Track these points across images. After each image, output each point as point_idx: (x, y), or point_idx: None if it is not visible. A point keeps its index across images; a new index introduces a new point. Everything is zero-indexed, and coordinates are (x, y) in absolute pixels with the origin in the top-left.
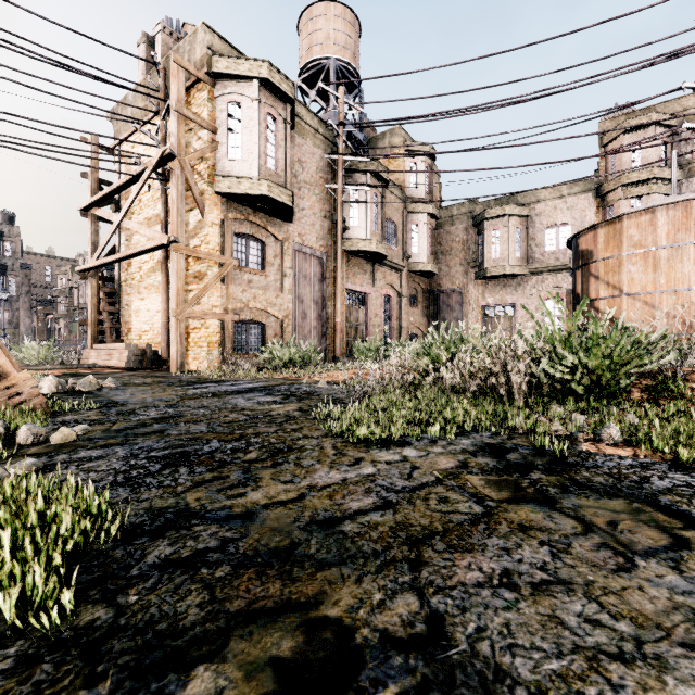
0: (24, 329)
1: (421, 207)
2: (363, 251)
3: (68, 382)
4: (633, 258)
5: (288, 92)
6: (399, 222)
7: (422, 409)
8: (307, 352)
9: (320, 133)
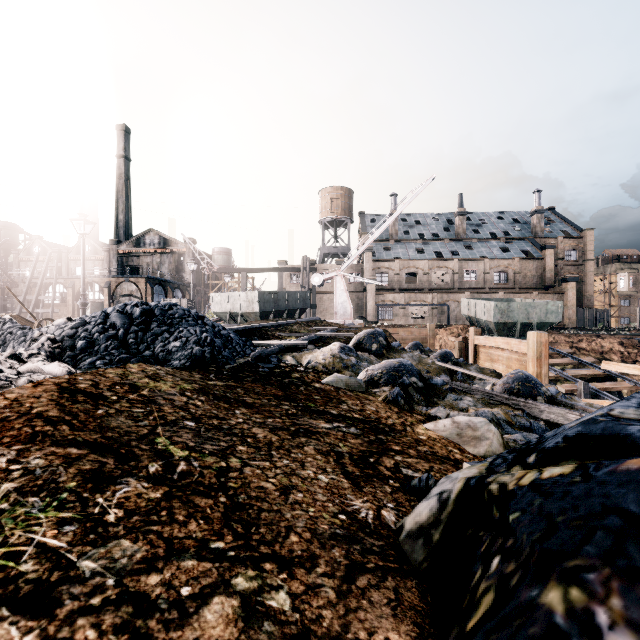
0: None
1: None
2: None
3: None
4: None
5: (635, 271)
6: None
7: None
8: None
9: None
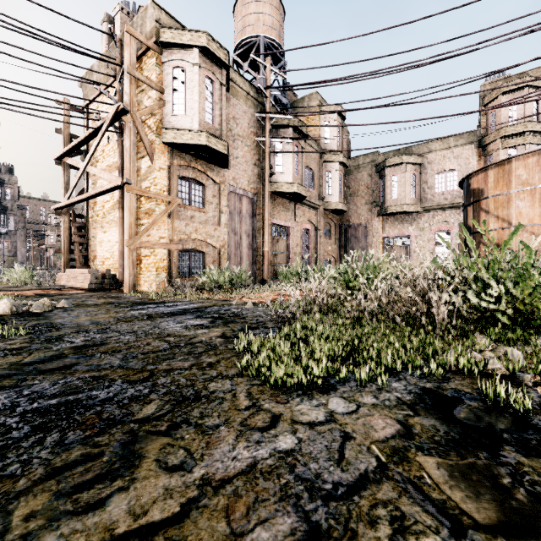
0: (20, 256)
1: (334, 157)
2: (286, 192)
3: (28, 304)
4: (521, 195)
5: (223, 59)
6: (315, 169)
7: (344, 340)
8: (239, 276)
9: (251, 95)
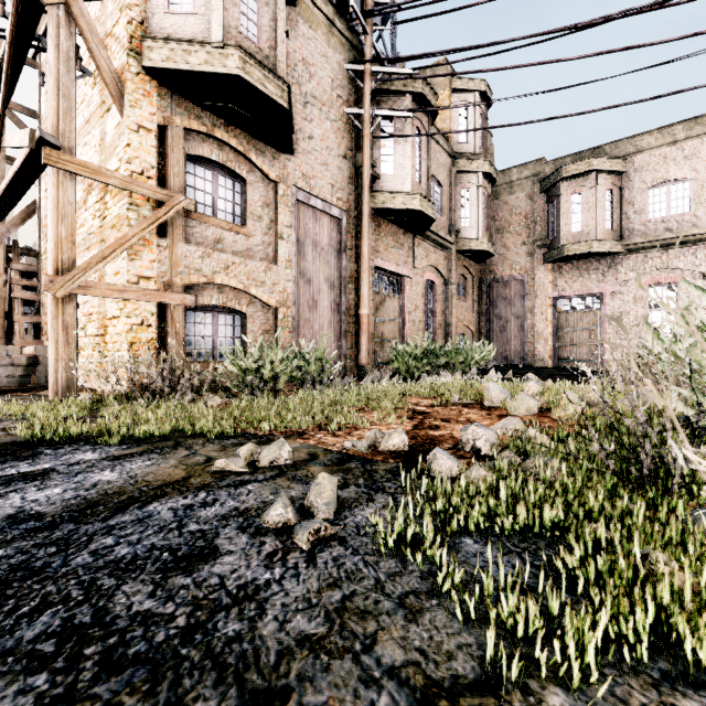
0: None
1: (474, 165)
2: (400, 211)
3: None
4: None
5: None
6: (445, 182)
7: None
8: (312, 360)
9: (338, 27)
